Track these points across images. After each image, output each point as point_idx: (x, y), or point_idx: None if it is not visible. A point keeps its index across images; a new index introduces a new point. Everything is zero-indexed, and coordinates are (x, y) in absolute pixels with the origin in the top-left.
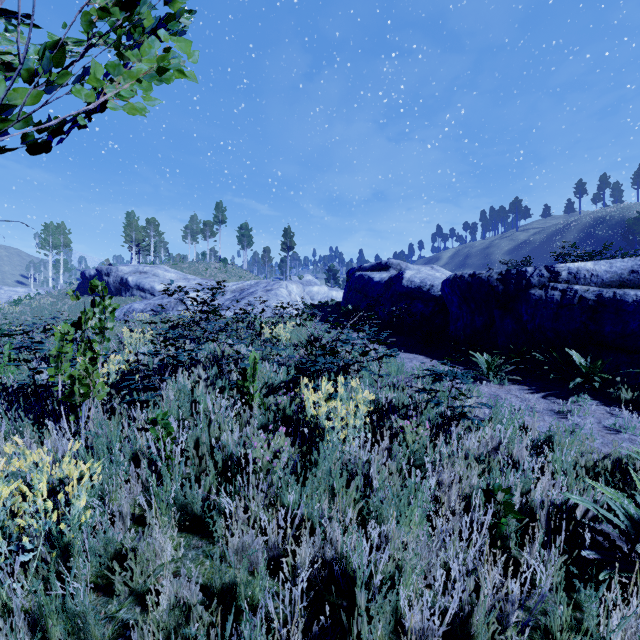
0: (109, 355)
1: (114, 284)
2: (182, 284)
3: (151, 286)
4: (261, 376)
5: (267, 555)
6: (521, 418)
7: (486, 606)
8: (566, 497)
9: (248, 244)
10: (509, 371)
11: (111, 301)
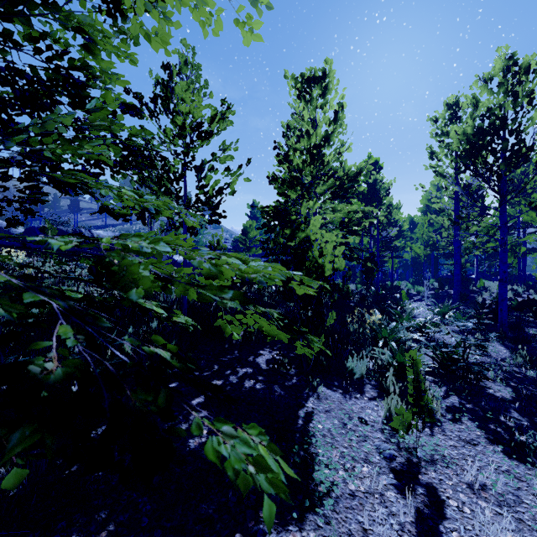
0: None
1: None
2: None
3: None
4: None
5: None
6: None
7: None
8: None
9: None
10: None
11: None
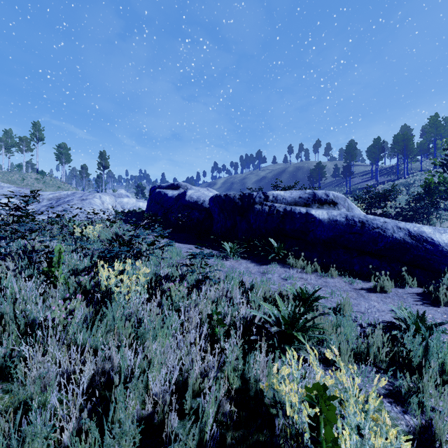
0: None
1: None
2: None
3: None
4: (69, 264)
5: (59, 379)
6: (241, 277)
7: (197, 372)
8: (249, 312)
9: (66, 161)
10: (243, 252)
11: None
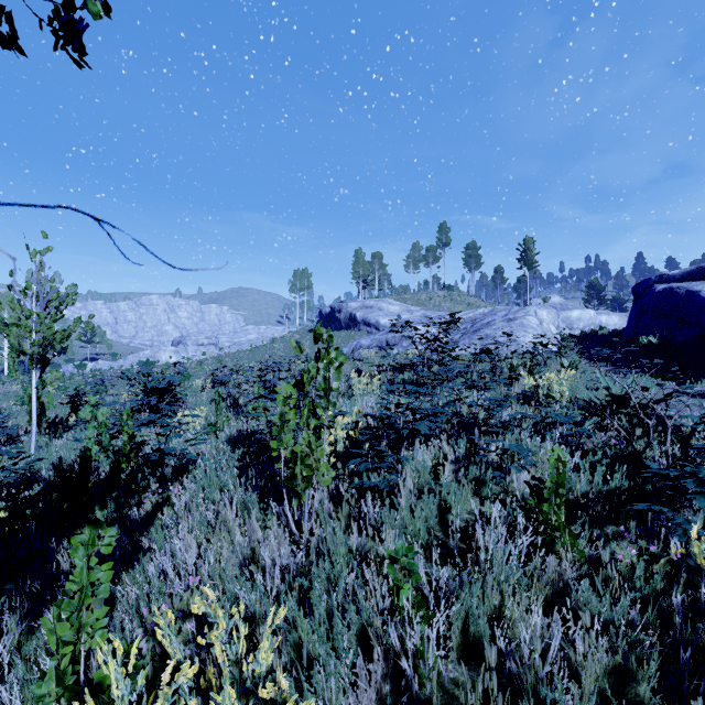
0: (338, 402)
1: (344, 320)
2: (405, 317)
3: (376, 320)
4: (542, 467)
5: None
6: None
7: None
8: None
9: (476, 266)
10: None
11: (342, 337)
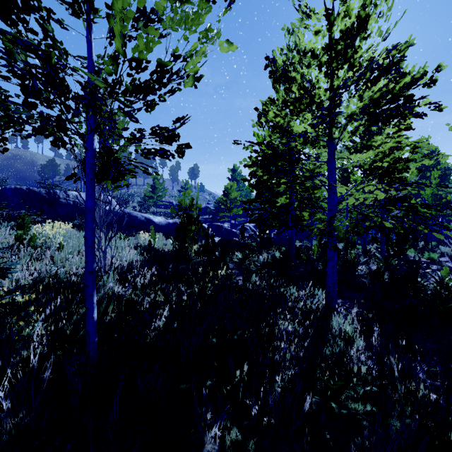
0: None
1: None
2: None
3: None
4: None
5: None
6: None
7: None
8: None
9: None
10: None
11: None
